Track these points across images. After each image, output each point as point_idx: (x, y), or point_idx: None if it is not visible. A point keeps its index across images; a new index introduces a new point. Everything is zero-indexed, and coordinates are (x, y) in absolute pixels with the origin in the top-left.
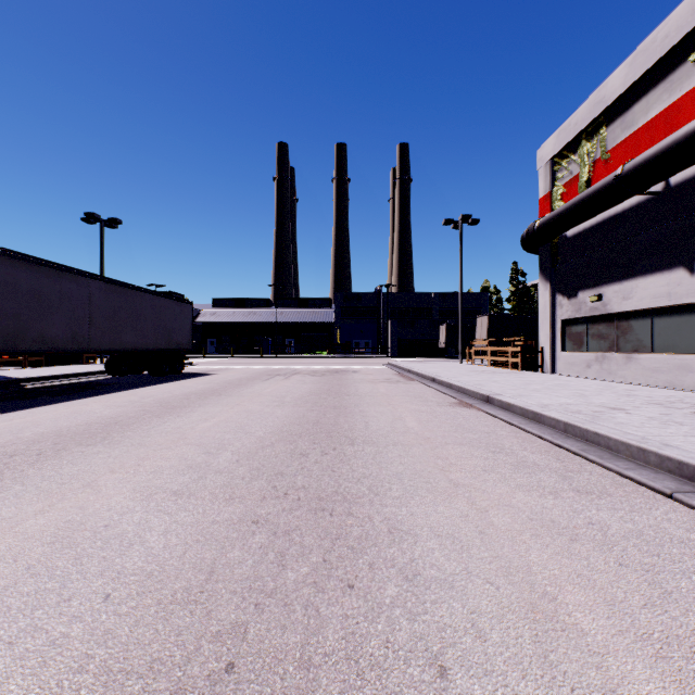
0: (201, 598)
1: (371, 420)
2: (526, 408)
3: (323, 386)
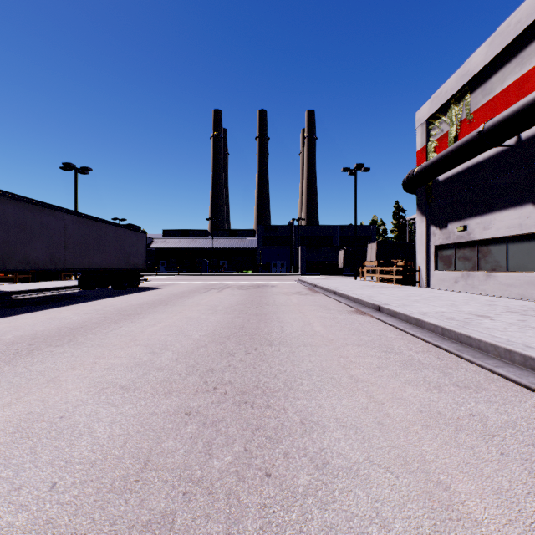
0: (136, 487)
1: (286, 325)
2: (409, 316)
3: (247, 297)
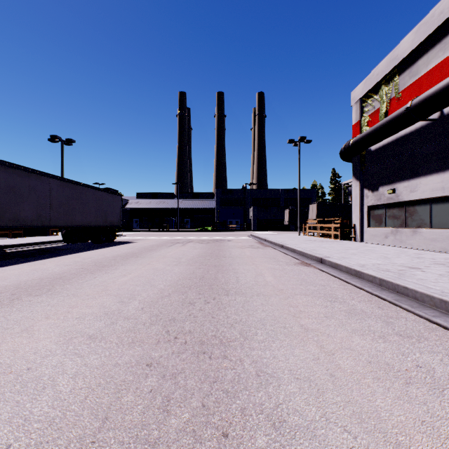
0: None
1: (241, 276)
2: (349, 267)
3: (207, 250)
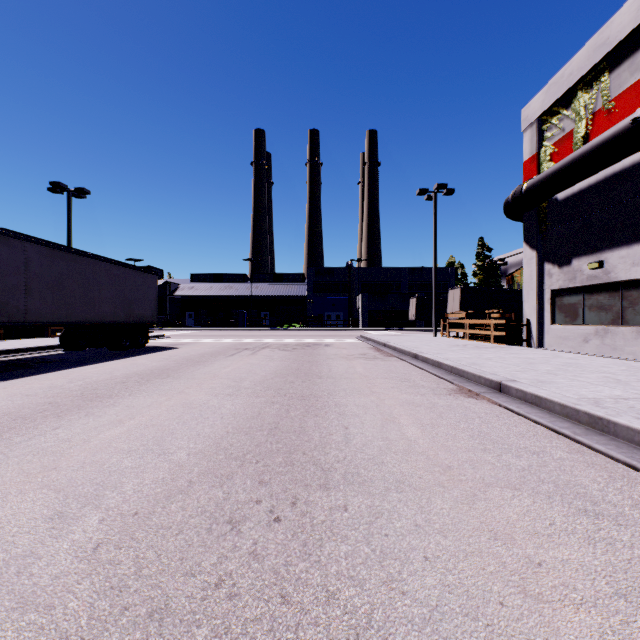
0: None
1: (352, 423)
2: (574, 407)
3: (291, 363)
